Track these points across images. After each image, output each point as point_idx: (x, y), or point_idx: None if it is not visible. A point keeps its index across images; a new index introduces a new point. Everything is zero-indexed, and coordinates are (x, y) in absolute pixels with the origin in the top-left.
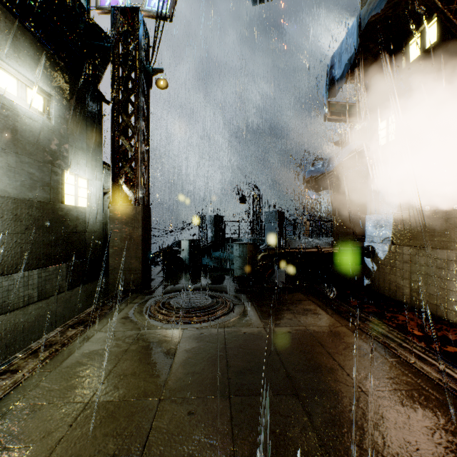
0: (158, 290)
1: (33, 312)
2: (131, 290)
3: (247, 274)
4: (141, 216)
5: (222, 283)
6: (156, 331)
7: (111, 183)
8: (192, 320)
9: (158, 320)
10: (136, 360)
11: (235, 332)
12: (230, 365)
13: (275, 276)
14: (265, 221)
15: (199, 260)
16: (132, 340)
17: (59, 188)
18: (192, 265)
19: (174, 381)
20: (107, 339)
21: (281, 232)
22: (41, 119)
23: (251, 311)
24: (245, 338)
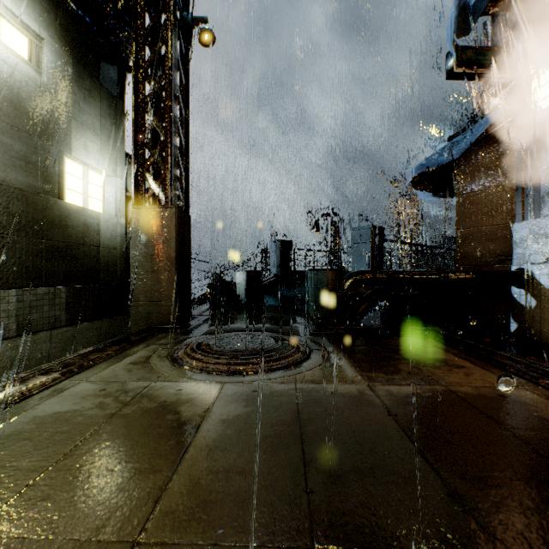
0: (198, 330)
1: (8, 352)
2: (158, 328)
3: (327, 313)
4: (174, 224)
5: (291, 324)
6: (176, 384)
7: (133, 176)
8: (241, 369)
9: (185, 368)
10: (121, 436)
11: (315, 391)
12: (311, 456)
13: (366, 320)
14: (353, 242)
15: (260, 298)
16: (130, 398)
17: (55, 177)
18: (250, 305)
19: (183, 491)
20: (89, 394)
21: (376, 256)
22: (23, 68)
23: (340, 360)
24: (336, 401)
